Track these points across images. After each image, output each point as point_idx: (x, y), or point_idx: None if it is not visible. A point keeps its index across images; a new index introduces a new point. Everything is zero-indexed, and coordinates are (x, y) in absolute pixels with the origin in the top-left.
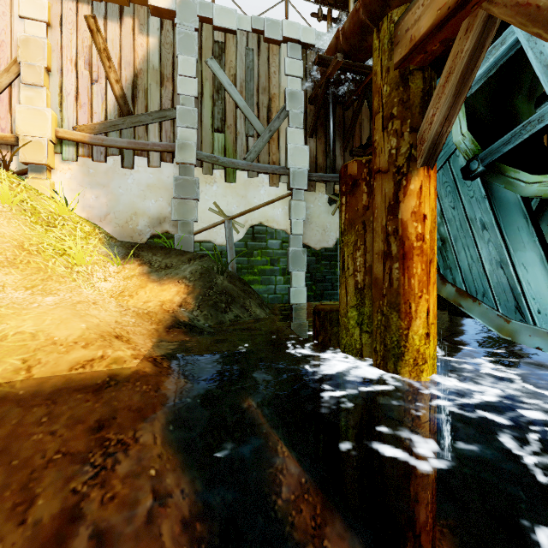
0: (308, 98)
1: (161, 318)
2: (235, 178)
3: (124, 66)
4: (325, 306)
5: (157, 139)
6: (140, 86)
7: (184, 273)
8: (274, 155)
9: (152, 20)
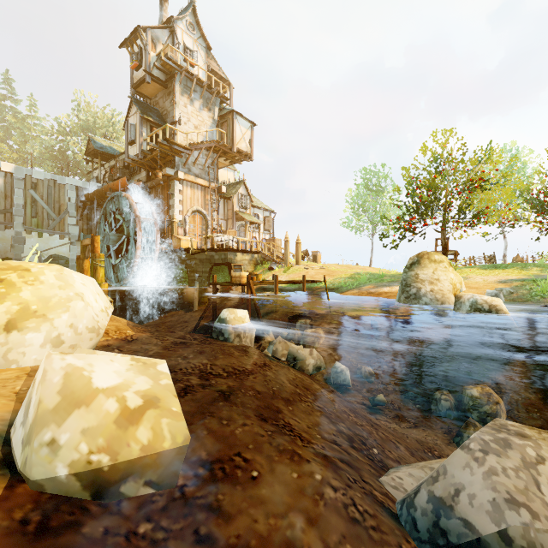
0: (79, 206)
1: None
2: (43, 236)
3: None
4: None
5: (3, 220)
6: None
7: None
8: (62, 227)
9: (1, 173)
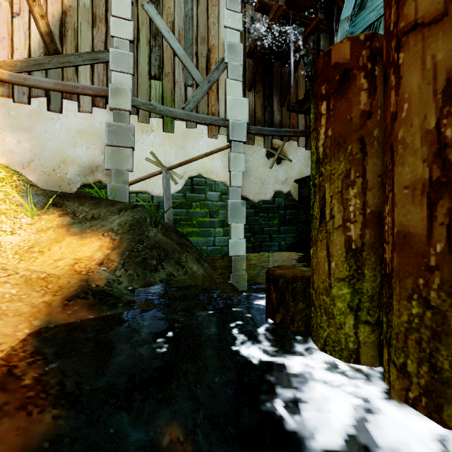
0: (247, 51)
1: (63, 285)
2: (173, 128)
3: (51, 1)
4: (284, 271)
5: (88, 82)
6: (69, 24)
7: (111, 225)
8: (213, 106)
9: None
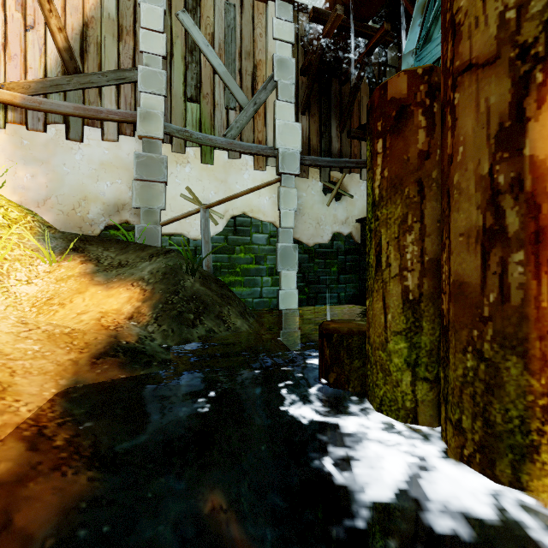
0: (300, 67)
1: (90, 341)
2: (213, 158)
3: (70, 11)
4: (339, 325)
5: (113, 105)
6: (92, 38)
7: (141, 273)
8: (260, 133)
9: None
